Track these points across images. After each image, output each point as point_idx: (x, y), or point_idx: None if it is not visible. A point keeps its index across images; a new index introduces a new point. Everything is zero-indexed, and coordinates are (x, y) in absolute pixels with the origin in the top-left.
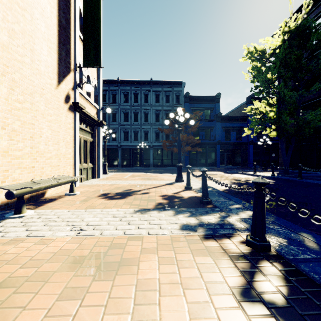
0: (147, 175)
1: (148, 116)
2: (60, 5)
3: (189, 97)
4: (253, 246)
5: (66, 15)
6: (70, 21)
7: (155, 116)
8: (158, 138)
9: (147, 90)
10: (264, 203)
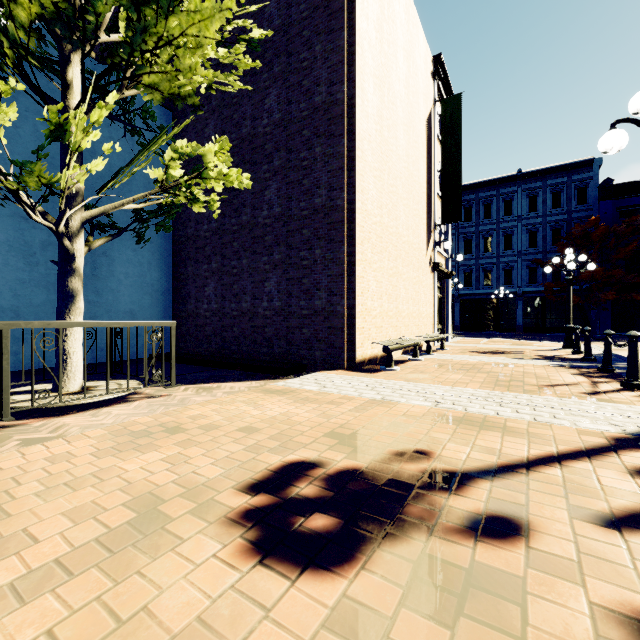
0: (514, 341)
1: (512, 238)
2: (427, 179)
3: (612, 187)
4: (600, 370)
5: (430, 183)
6: (431, 185)
7: (527, 237)
8: (535, 278)
9: (511, 191)
10: (610, 345)
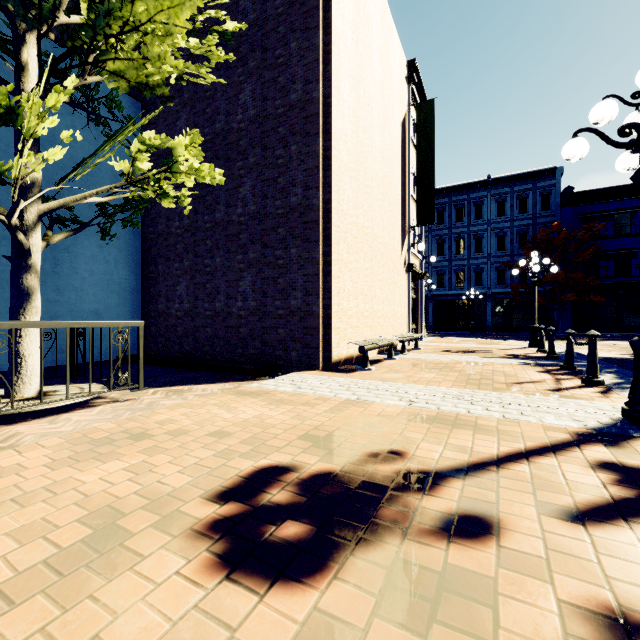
0: (484, 340)
1: (482, 242)
2: (402, 181)
3: (572, 195)
4: (563, 367)
5: (404, 185)
6: (406, 187)
7: (496, 241)
8: (503, 280)
9: (481, 196)
10: (571, 344)
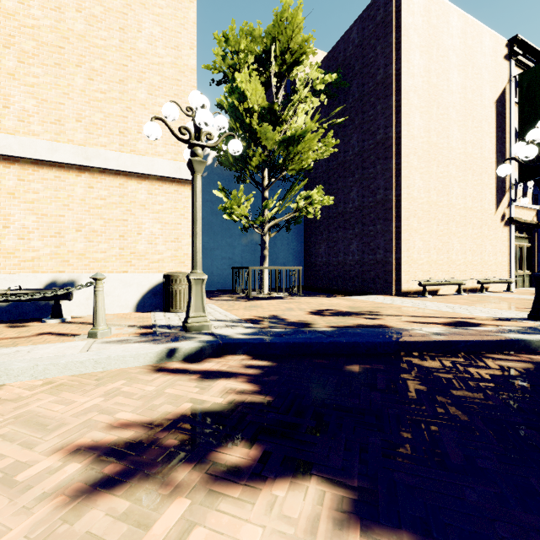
0: None
1: None
2: (497, 149)
3: None
4: None
5: (502, 151)
6: (505, 151)
7: None
8: None
9: None
10: None
